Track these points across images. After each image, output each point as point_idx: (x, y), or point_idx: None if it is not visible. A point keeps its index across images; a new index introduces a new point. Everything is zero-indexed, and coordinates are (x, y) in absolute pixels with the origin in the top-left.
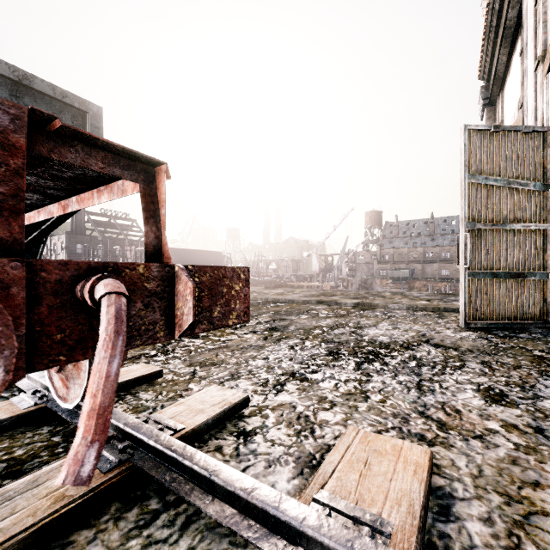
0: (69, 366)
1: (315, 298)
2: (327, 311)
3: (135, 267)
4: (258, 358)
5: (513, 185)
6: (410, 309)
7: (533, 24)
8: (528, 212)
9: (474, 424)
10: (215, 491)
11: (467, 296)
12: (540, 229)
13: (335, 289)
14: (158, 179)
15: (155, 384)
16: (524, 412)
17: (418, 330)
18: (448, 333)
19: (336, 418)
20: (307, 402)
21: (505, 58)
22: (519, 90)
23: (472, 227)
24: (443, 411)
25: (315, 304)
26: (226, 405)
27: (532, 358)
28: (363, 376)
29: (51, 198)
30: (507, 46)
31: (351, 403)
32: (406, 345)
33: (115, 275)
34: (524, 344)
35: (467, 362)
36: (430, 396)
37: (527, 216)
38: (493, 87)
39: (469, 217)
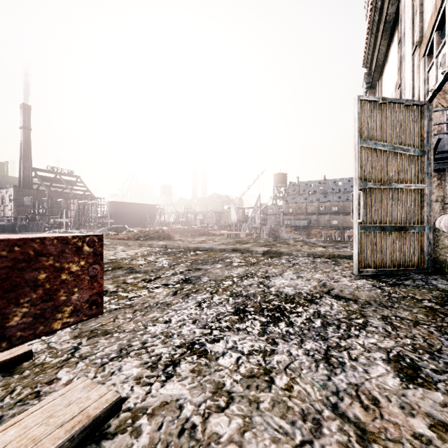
0: None
1: (231, 246)
2: (240, 259)
3: None
4: (159, 322)
5: (397, 150)
6: (310, 256)
7: (411, 15)
8: (409, 174)
9: (399, 425)
10: None
11: (360, 247)
12: (418, 189)
13: (249, 236)
14: None
15: (15, 373)
16: (446, 396)
17: (319, 279)
18: (345, 281)
19: (231, 427)
20: (198, 396)
21: (385, 49)
22: (396, 74)
23: (364, 186)
24: (358, 401)
25: (230, 252)
26: (80, 422)
27: (425, 311)
28: (267, 345)
29: None
30: (386, 39)
31: (252, 394)
32: (309, 297)
33: None
34: (413, 292)
35: (368, 318)
36: (341, 374)
37: (408, 177)
38: (374, 73)
39: (362, 177)
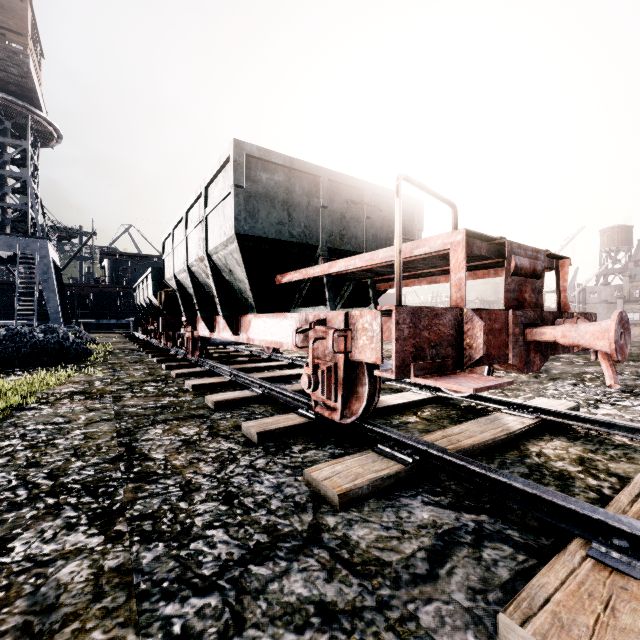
0: (466, 371)
1: None
2: (581, 360)
3: (565, 314)
4: (548, 389)
5: None
6: None
7: None
8: None
9: None
10: (615, 429)
11: None
12: None
13: None
14: (562, 266)
15: None
16: None
17: None
18: None
19: None
20: (631, 415)
21: None
22: None
23: None
24: None
25: None
26: (568, 406)
27: None
28: None
29: (448, 273)
30: None
31: None
32: None
33: (579, 317)
34: None
35: None
36: None
37: None
38: None
39: None
